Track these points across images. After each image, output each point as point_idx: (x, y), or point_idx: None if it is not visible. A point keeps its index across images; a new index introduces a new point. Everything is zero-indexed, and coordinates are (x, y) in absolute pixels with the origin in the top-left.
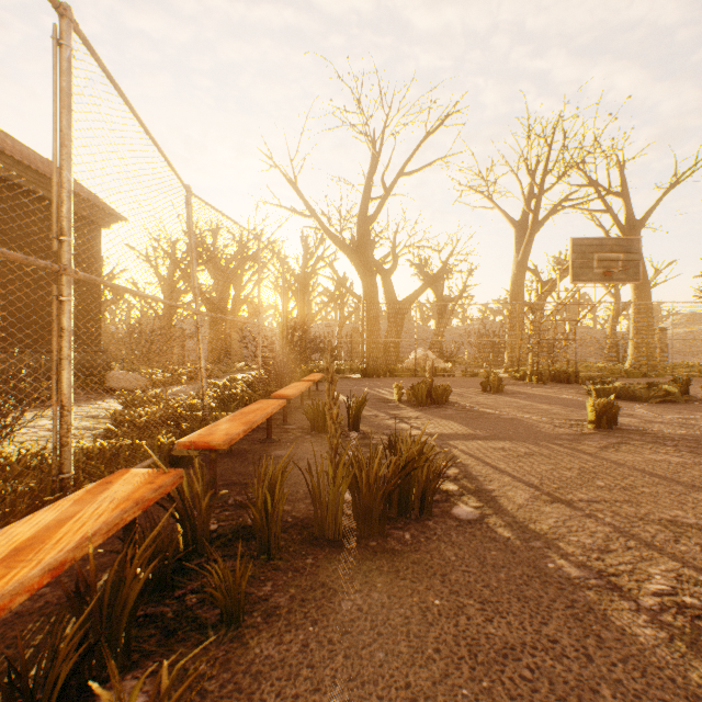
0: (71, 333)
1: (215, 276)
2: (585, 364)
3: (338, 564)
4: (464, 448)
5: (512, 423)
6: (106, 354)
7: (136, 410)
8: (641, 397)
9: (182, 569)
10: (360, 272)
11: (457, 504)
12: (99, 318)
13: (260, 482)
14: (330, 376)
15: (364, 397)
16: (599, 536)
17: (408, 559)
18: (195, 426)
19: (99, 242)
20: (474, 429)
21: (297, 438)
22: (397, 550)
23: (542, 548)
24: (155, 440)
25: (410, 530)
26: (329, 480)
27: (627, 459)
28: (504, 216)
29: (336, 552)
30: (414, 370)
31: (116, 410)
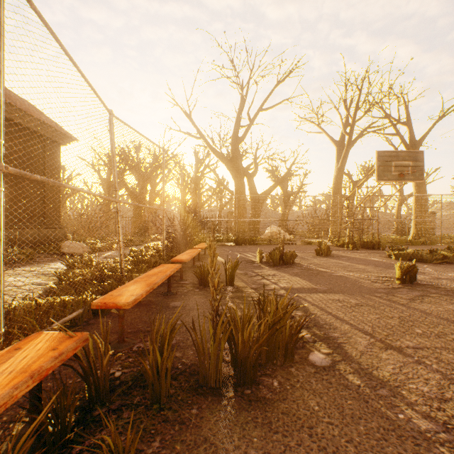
0: (1, 217)
1: (138, 178)
2: (382, 236)
3: (219, 415)
4: (310, 299)
5: (341, 280)
6: (64, 230)
7: (75, 271)
8: (426, 260)
9: (84, 421)
10: (233, 175)
11: (312, 350)
12: (59, 205)
13: (155, 338)
14: (212, 252)
15: (237, 261)
16: (433, 384)
17: (278, 410)
18: (114, 284)
19: (59, 155)
20: (315, 284)
21: (189, 291)
22: (268, 398)
23: (389, 397)
24: (80, 297)
25: (277, 377)
26: (211, 337)
27: (432, 309)
28: (328, 138)
29: (217, 401)
30: (269, 240)
31: (60, 271)
